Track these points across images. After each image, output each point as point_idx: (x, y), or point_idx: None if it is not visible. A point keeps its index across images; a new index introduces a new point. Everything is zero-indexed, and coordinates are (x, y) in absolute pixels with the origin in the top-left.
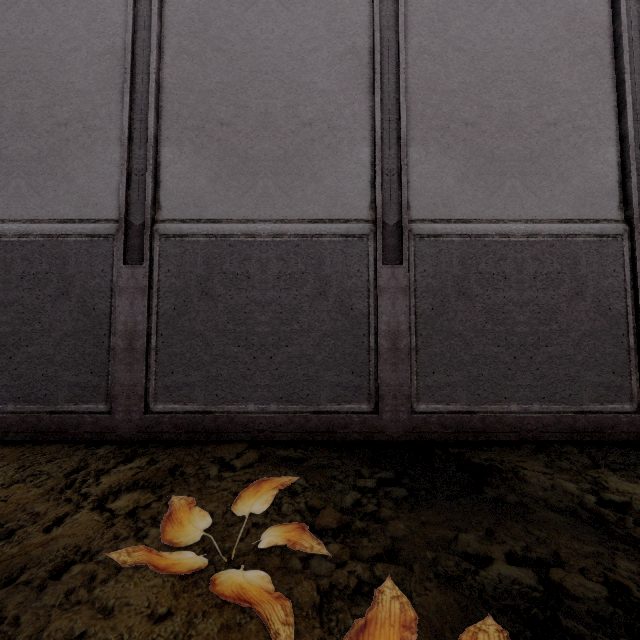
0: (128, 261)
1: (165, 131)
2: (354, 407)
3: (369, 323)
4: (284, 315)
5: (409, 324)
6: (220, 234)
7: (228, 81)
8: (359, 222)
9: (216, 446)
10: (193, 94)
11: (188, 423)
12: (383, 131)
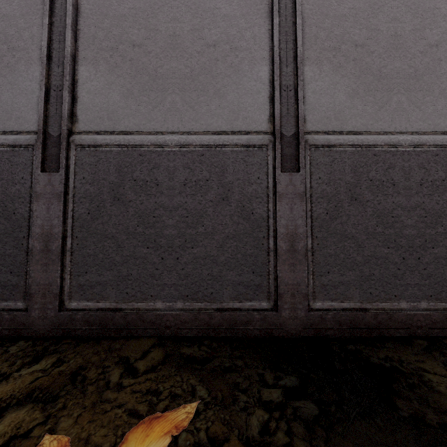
0: (46, 169)
1: (82, 51)
2: (255, 304)
3: (268, 226)
4: (190, 219)
5: (305, 227)
6: (131, 144)
7: (140, 7)
8: (259, 134)
9: (124, 343)
10: (108, 18)
11: (99, 320)
12: (281, 51)
